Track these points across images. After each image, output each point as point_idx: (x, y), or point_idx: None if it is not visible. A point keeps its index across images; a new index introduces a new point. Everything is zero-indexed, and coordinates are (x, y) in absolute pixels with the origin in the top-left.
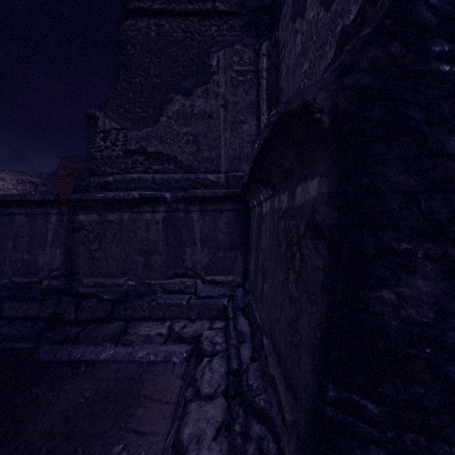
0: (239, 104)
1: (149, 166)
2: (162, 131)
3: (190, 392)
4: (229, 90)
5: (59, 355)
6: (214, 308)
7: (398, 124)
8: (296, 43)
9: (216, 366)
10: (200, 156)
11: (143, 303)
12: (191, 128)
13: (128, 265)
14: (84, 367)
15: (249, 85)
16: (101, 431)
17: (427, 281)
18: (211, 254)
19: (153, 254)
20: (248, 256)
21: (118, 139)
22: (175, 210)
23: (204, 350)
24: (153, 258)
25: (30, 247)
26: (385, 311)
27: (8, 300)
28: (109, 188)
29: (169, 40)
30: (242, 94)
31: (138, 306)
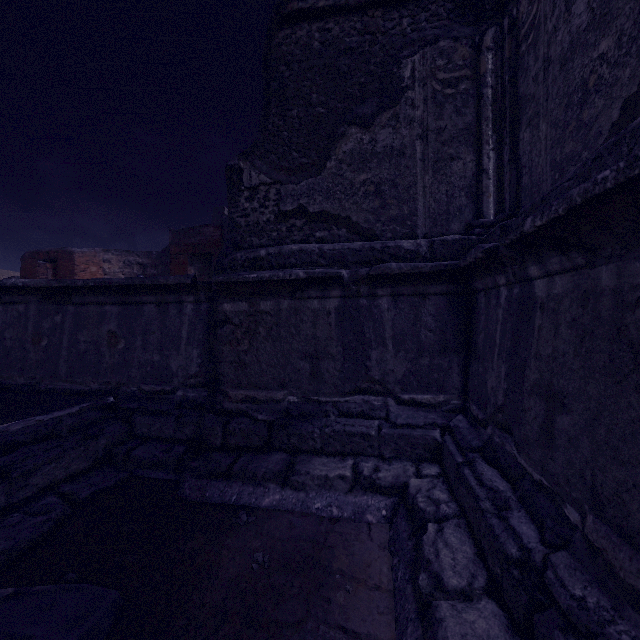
0: (446, 131)
1: (310, 233)
2: (329, 182)
3: (425, 581)
4: (431, 111)
5: (209, 494)
6: (420, 444)
7: None
8: (574, 12)
9: (453, 541)
10: (385, 215)
11: (314, 429)
12: (372, 174)
13: (288, 373)
14: (246, 516)
15: (463, 100)
16: (292, 619)
17: None
18: (409, 360)
19: (322, 359)
20: (473, 365)
21: (268, 198)
22: (355, 295)
23: (421, 511)
24: (322, 364)
25: (162, 346)
26: None
27: (139, 414)
28: (260, 265)
29: (339, 49)
30: (451, 116)
31: (307, 432)
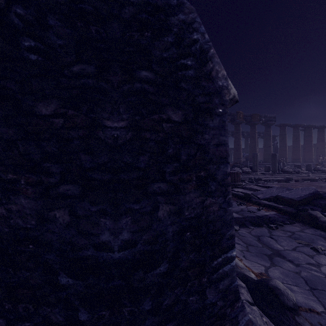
0: None
1: None
2: None
3: None
4: None
5: None
6: None
7: (2, 92)
8: None
9: None
10: None
11: None
12: None
13: None
14: None
15: None
16: None
17: (32, 200)
18: None
19: None
20: None
21: None
22: None
23: None
24: None
25: None
26: (1, 221)
27: None
28: None
29: None
30: None
31: None
